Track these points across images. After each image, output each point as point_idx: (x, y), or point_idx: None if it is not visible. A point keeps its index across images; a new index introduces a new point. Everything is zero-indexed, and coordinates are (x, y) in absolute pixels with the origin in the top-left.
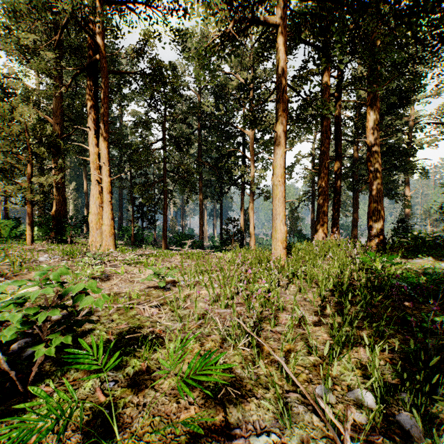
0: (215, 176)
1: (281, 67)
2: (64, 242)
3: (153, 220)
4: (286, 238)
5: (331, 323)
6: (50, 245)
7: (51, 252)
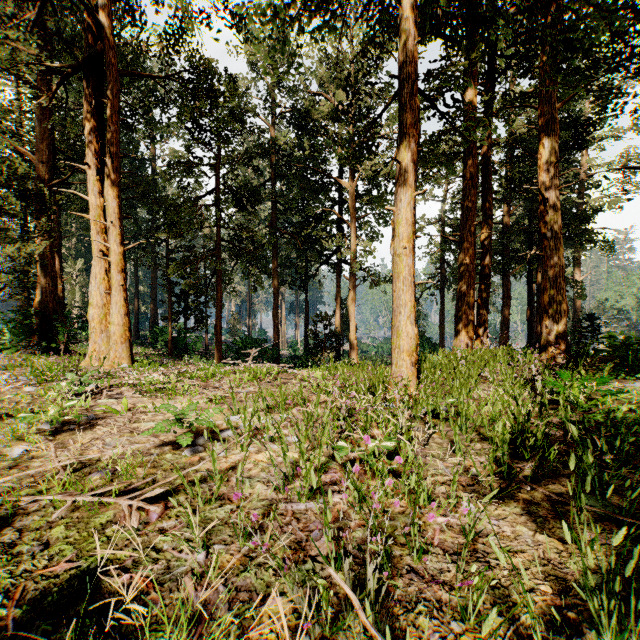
0: (297, 251)
1: (408, 50)
2: (56, 352)
3: (202, 317)
4: (416, 346)
5: (544, 543)
6: (26, 358)
7: (12, 370)
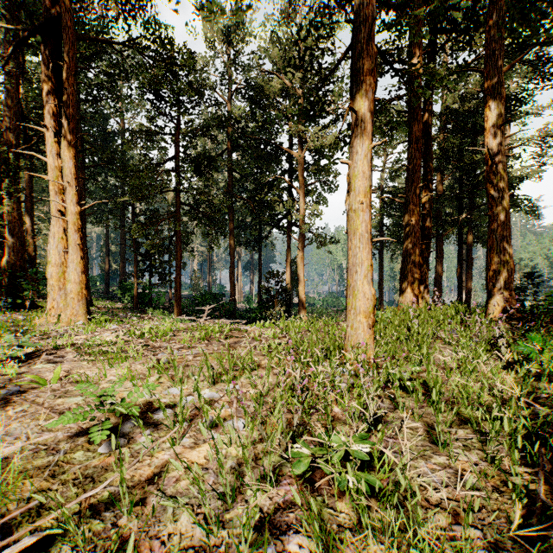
0: (251, 214)
1: None
2: (23, 307)
3: (165, 274)
4: (373, 308)
5: None
6: None
7: None
